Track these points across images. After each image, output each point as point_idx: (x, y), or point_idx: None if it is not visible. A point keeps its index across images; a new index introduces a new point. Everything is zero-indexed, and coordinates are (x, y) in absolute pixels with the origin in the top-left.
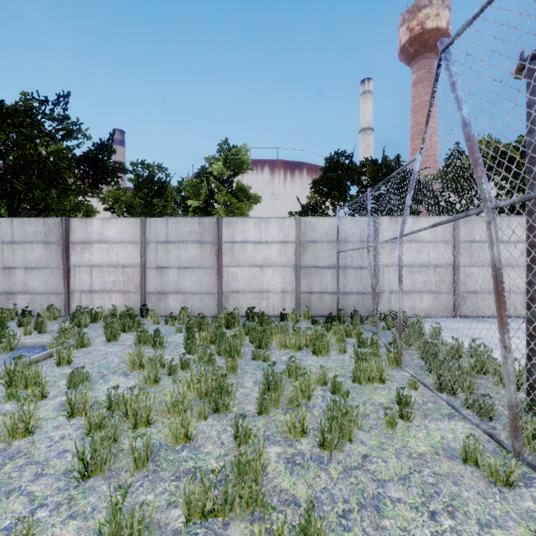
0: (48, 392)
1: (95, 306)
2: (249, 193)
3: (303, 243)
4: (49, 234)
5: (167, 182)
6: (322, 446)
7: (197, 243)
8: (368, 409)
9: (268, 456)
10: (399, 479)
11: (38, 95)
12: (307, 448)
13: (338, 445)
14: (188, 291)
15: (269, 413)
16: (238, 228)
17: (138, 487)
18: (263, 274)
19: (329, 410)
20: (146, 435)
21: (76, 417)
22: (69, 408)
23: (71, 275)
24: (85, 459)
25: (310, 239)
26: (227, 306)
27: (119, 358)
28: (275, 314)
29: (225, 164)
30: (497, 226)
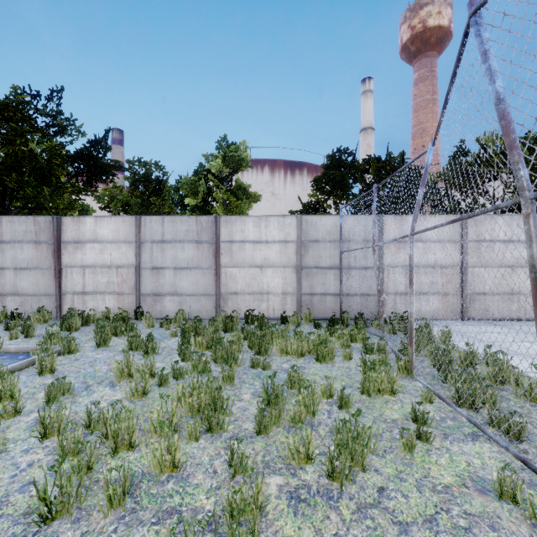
0: (23, 406)
1: (87, 308)
2: (248, 192)
3: (305, 242)
4: (40, 233)
5: (164, 181)
6: (330, 477)
7: (194, 242)
8: (381, 428)
9: (268, 490)
10: (425, 521)
11: (30, 90)
12: (313, 478)
13: (350, 475)
14: (184, 292)
15: (269, 433)
16: (237, 227)
17: (111, 532)
18: (263, 275)
19: (338, 431)
20: (128, 460)
21: (50, 438)
22: (41, 428)
23: (63, 275)
24: (47, 498)
25: (312, 239)
26: (225, 309)
27: (107, 365)
28: (275, 316)
29: (224, 161)
30: (536, 220)
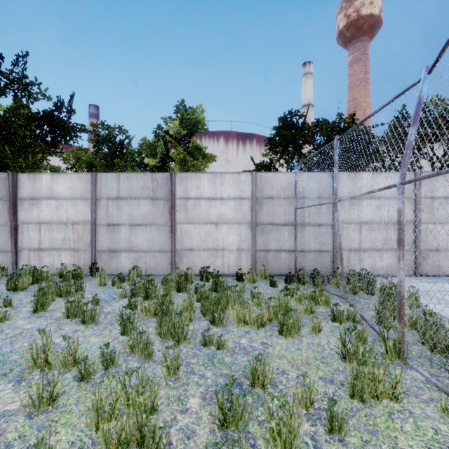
0: None
1: (43, 264)
2: (204, 152)
3: (259, 199)
4: None
5: (127, 144)
6: None
7: (149, 199)
8: None
9: None
10: None
11: None
12: None
13: None
14: (140, 248)
15: None
16: (192, 183)
17: None
18: (218, 231)
19: None
20: None
21: None
22: None
23: (19, 232)
24: None
25: (266, 196)
26: (180, 265)
27: (31, 341)
28: (230, 273)
29: (181, 123)
30: None
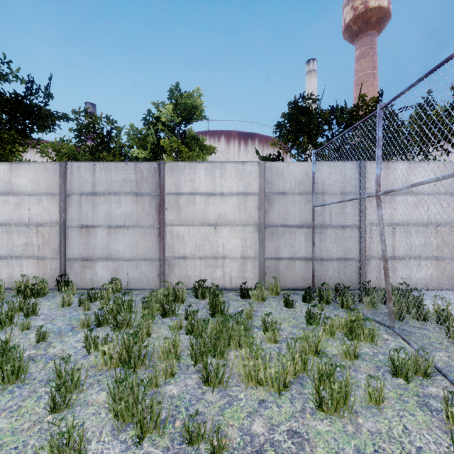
0: None
1: (0, 276)
2: (202, 143)
3: (269, 195)
4: None
5: (115, 135)
6: None
7: (132, 195)
8: None
9: None
10: None
11: None
12: None
13: None
14: (120, 256)
15: None
16: (185, 175)
17: None
18: (217, 235)
19: None
20: None
21: None
22: None
23: None
24: None
25: (277, 191)
26: (171, 276)
27: None
28: (232, 286)
29: (175, 109)
30: None
